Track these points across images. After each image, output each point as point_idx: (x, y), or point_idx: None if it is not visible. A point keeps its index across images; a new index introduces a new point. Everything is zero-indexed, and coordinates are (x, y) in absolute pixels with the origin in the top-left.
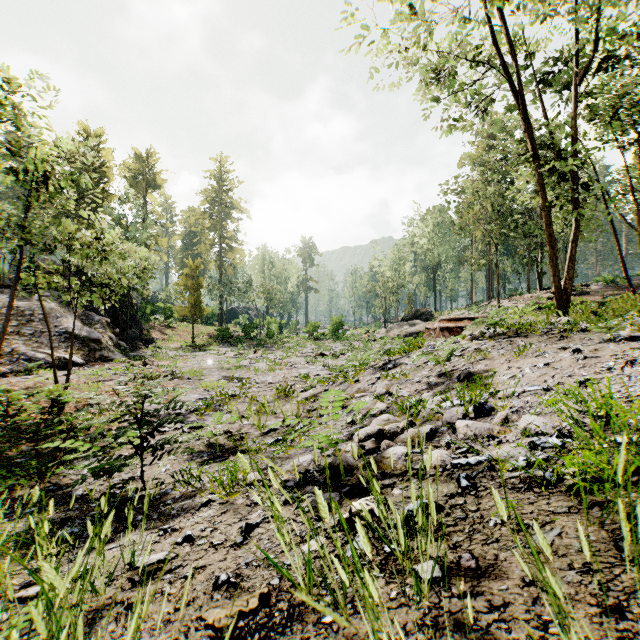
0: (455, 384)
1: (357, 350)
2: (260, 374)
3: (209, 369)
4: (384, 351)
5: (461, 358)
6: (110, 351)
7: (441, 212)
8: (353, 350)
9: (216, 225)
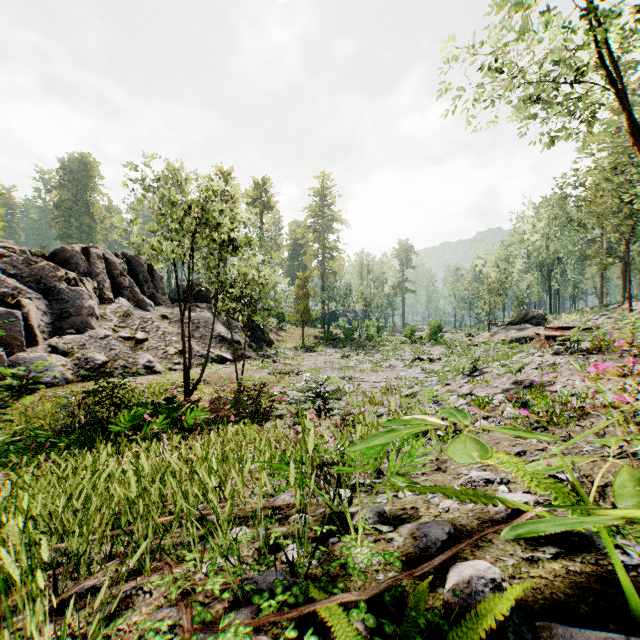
0: (521, 390)
1: (455, 355)
2: (365, 374)
3: (323, 368)
4: (472, 361)
5: (535, 370)
6: (247, 350)
7: (558, 203)
8: (451, 355)
9: (319, 237)
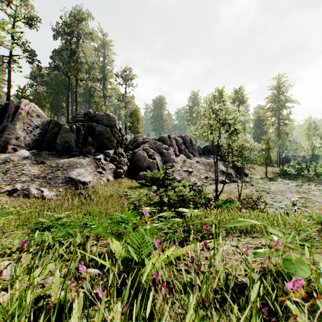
0: None
1: None
2: (317, 197)
3: (284, 191)
4: None
5: None
6: (235, 178)
7: None
8: None
9: (275, 113)
